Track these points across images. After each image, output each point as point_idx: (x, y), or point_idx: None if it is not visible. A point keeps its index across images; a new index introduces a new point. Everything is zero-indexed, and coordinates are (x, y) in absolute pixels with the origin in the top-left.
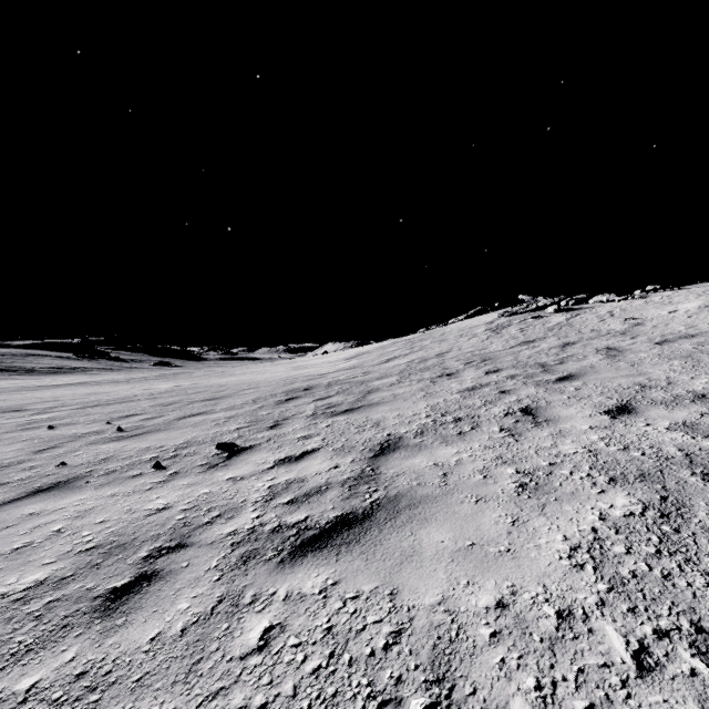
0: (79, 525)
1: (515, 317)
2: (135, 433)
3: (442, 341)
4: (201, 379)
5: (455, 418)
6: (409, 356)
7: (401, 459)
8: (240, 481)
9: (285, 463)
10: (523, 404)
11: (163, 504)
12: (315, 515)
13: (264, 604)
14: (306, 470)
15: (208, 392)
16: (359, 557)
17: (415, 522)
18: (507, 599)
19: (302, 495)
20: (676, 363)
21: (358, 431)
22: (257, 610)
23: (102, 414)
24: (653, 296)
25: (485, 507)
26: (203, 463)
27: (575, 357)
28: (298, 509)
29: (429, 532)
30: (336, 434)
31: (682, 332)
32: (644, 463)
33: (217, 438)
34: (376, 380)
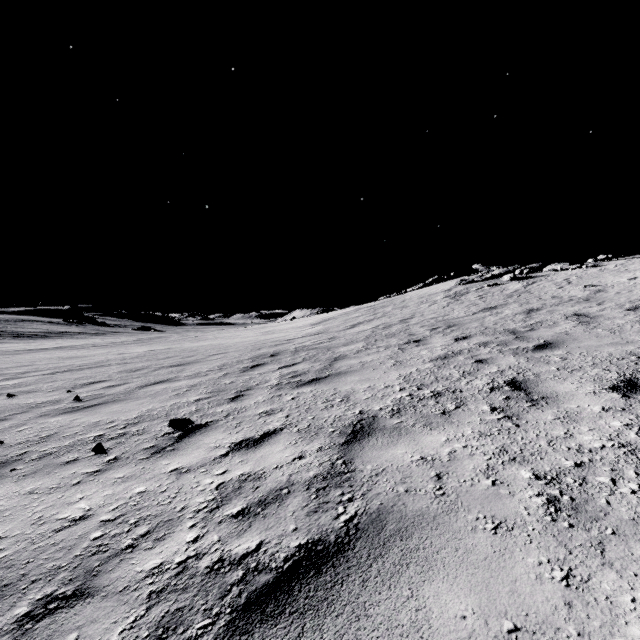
0: None
1: (472, 285)
2: (91, 404)
3: (403, 308)
4: (174, 344)
5: (434, 392)
6: (373, 322)
7: (379, 448)
8: (185, 474)
9: (241, 449)
10: (508, 377)
11: (83, 510)
12: (270, 542)
13: None
14: (264, 460)
15: (178, 357)
16: None
17: (413, 567)
18: None
19: (257, 503)
20: None
21: (326, 406)
22: None
23: (67, 381)
24: (606, 264)
25: (512, 543)
26: (149, 446)
27: (545, 323)
28: (249, 527)
29: (437, 592)
30: (301, 410)
31: None
32: None
33: (173, 411)
34: (342, 346)
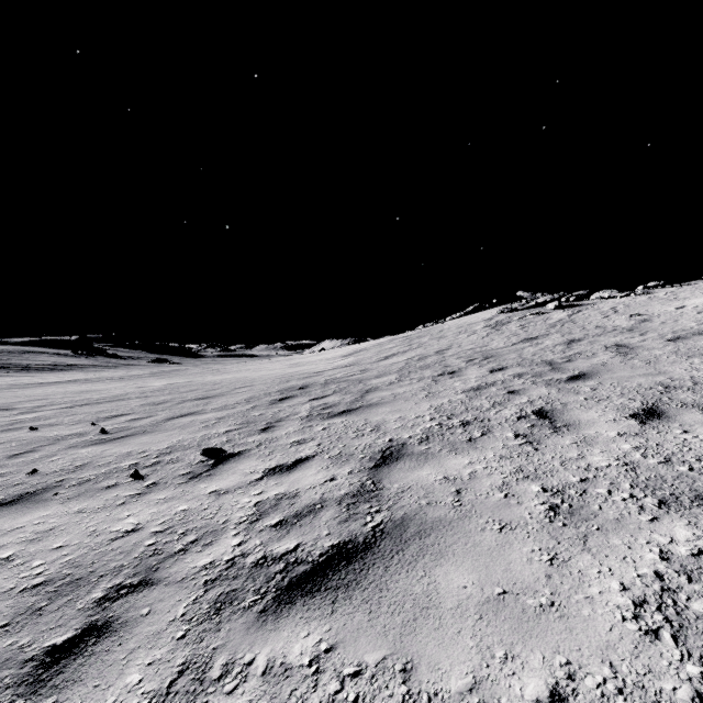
0: (32, 551)
1: (514, 314)
2: (119, 436)
3: (441, 338)
4: (195, 376)
5: (463, 421)
6: (407, 353)
7: (406, 470)
8: (224, 495)
9: (275, 473)
10: (536, 406)
11: (133, 524)
12: (306, 543)
13: (236, 680)
14: (298, 482)
15: (201, 391)
16: (360, 608)
17: (428, 556)
18: (564, 687)
19: (293, 516)
20: (697, 361)
21: (356, 436)
22: (227, 691)
23: (89, 414)
24: (656, 292)
25: (512, 538)
26: (185, 472)
27: (583, 354)
28: (287, 534)
29: (446, 572)
30: (332, 439)
31: (695, 329)
32: (696, 481)
33: (204, 442)
34: (374, 378)
